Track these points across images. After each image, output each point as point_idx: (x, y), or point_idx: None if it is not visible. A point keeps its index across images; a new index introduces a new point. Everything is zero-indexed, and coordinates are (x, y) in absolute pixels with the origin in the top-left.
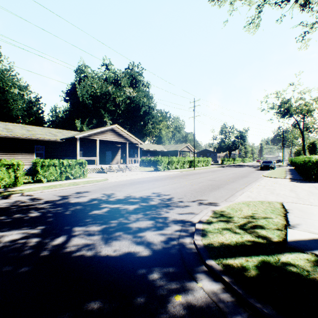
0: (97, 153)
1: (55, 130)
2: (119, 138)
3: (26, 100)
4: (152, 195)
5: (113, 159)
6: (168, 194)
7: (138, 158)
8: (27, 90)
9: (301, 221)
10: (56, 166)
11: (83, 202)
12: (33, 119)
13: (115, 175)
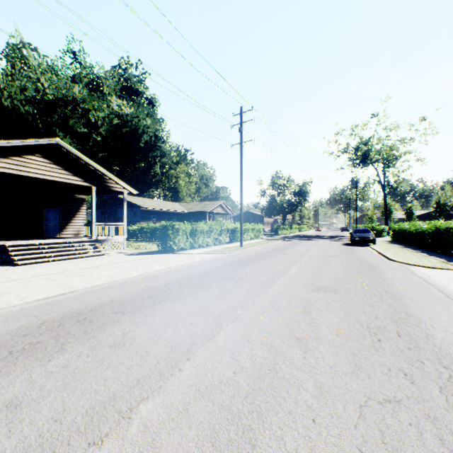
0: None
1: None
2: (68, 176)
3: None
4: None
5: (65, 227)
6: None
7: (123, 223)
8: None
9: None
10: None
11: None
12: None
13: (32, 271)
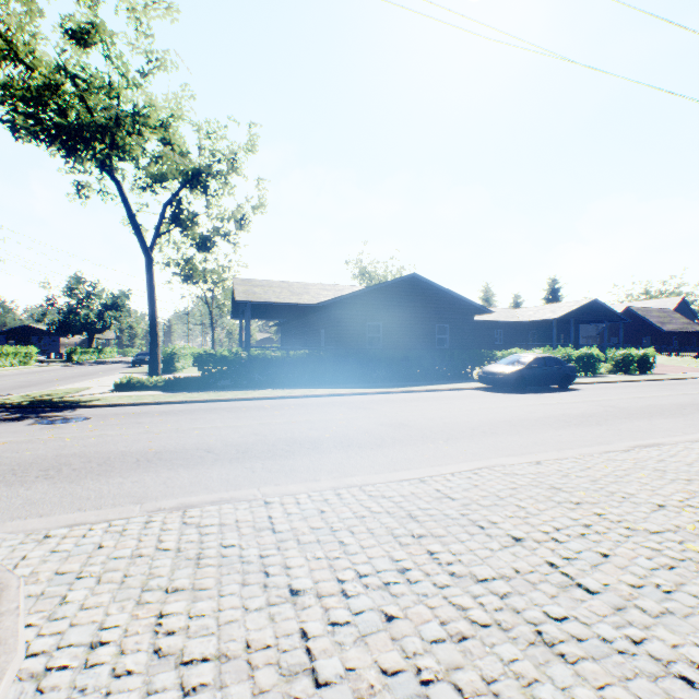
0: None
1: None
2: None
3: None
4: None
5: None
6: None
7: None
8: None
9: (90, 391)
10: None
11: None
12: None
13: None
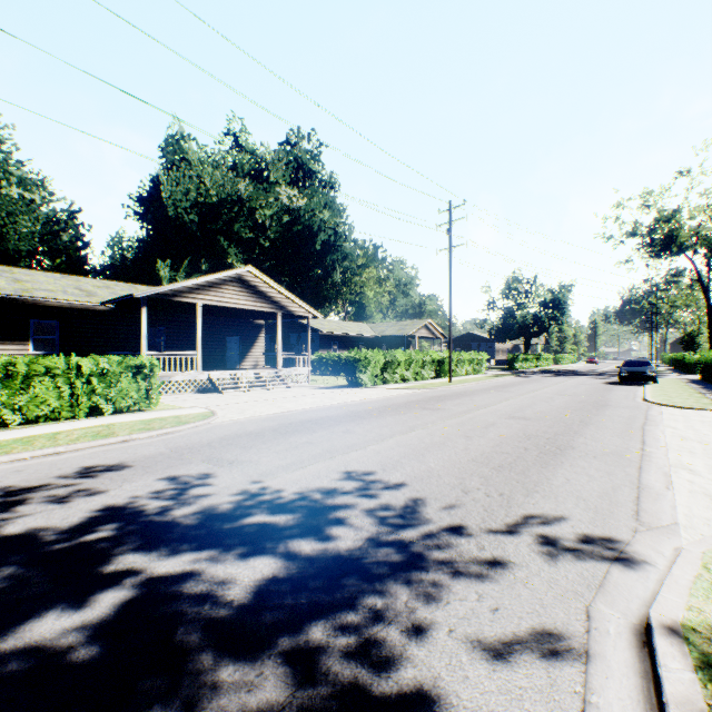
0: (198, 340)
1: (96, 282)
2: (256, 303)
3: (41, 215)
4: (342, 487)
5: (245, 357)
6: (399, 482)
7: (307, 353)
8: (44, 190)
9: None
10: (58, 377)
11: (51, 538)
12: (61, 263)
13: (242, 398)
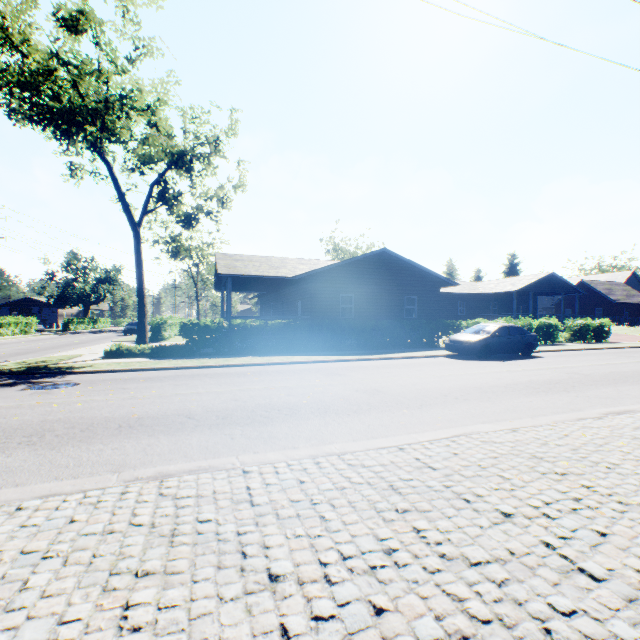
0: None
1: None
2: None
3: None
4: None
5: None
6: None
7: None
8: None
9: (82, 358)
10: None
11: None
12: None
13: None
